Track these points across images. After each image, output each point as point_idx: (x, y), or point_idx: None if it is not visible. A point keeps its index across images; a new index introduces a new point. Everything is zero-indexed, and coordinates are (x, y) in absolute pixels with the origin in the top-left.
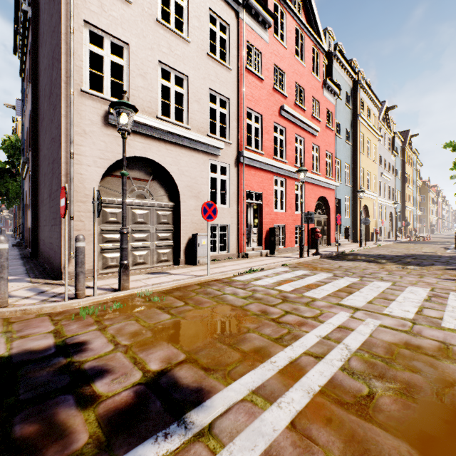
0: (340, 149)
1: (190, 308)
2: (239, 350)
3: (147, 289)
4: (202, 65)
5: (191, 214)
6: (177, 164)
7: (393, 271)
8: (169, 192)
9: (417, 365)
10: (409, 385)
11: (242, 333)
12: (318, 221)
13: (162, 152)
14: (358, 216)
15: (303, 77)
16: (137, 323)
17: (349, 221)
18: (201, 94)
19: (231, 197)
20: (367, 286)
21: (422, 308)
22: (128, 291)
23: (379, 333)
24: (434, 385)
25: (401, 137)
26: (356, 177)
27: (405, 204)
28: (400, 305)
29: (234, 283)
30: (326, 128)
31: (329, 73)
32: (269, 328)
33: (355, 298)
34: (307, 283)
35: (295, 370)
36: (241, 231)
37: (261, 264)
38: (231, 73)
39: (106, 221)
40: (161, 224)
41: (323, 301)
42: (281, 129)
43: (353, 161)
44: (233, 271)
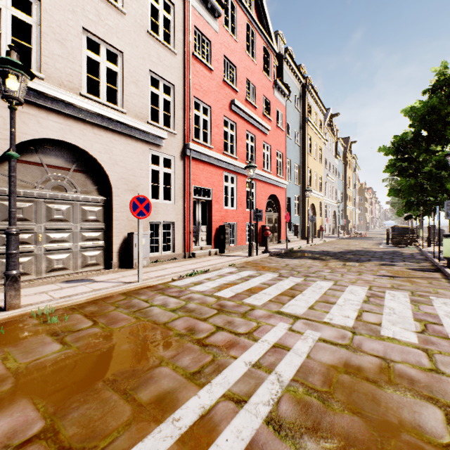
0: (290, 149)
1: (97, 330)
2: (135, 401)
3: (49, 305)
4: (141, 42)
5: (127, 211)
6: (109, 152)
7: (335, 268)
8: (99, 184)
9: (358, 401)
10: (349, 439)
11: (151, 367)
12: (270, 218)
13: (88, 137)
14: (306, 214)
15: (254, 74)
16: (1, 363)
17: (298, 219)
18: (140, 75)
19: (177, 192)
20: (310, 287)
21: (361, 311)
22: (17, 310)
23: (318, 351)
24: (378, 436)
25: (343, 142)
26: (304, 177)
27: (346, 203)
28: (340, 309)
29: (169, 289)
30: (277, 128)
31: (280, 74)
32: (189, 356)
33: (296, 303)
34: (250, 287)
35: (203, 432)
36: (188, 229)
37: (206, 265)
38: (177, 57)
39: (6, 218)
40: (88, 222)
41: (263, 308)
42: (231, 124)
43: (302, 162)
44: (171, 275)
